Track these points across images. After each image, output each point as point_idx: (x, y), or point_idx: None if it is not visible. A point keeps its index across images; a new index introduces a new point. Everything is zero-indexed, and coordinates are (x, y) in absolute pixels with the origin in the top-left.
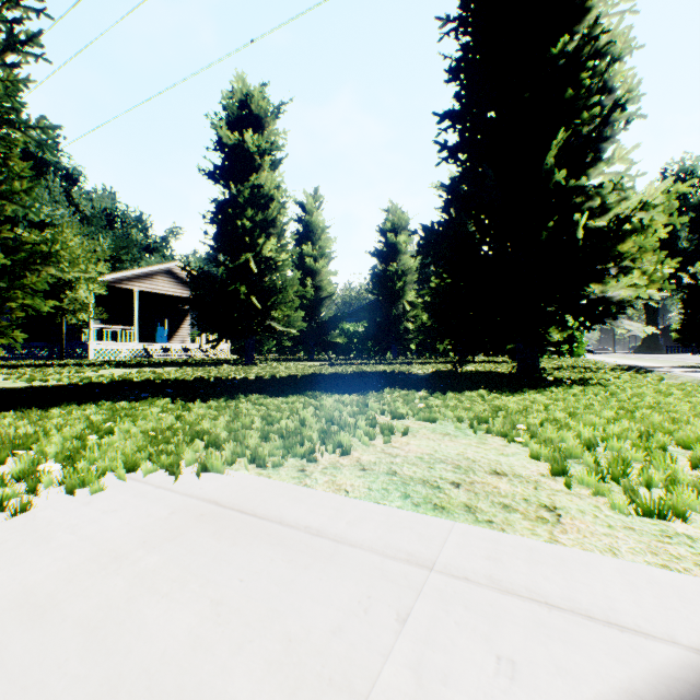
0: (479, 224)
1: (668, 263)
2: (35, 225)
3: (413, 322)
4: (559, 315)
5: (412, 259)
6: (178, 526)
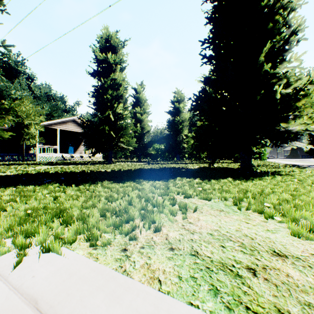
0: (221, 95)
1: None
2: (13, 100)
3: (187, 144)
4: (262, 139)
5: (186, 115)
6: None
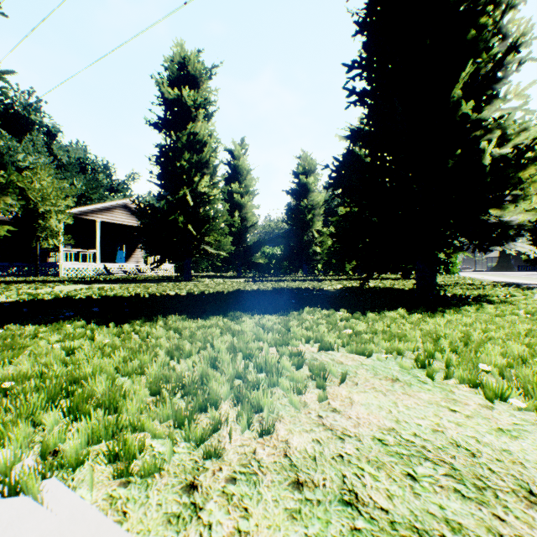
0: (382, 160)
1: None
2: (22, 170)
3: (320, 246)
4: (455, 238)
5: (319, 196)
6: None
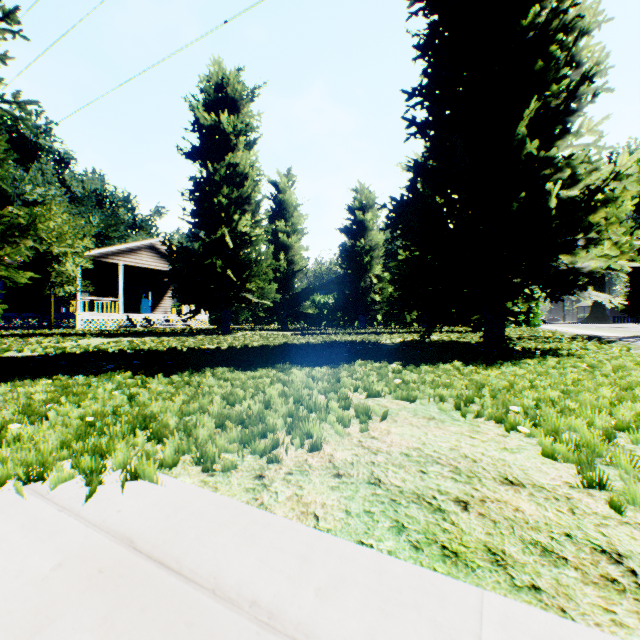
0: (446, 198)
1: (638, 234)
2: (29, 205)
3: (380, 294)
4: (526, 286)
5: (379, 236)
6: (53, 601)
